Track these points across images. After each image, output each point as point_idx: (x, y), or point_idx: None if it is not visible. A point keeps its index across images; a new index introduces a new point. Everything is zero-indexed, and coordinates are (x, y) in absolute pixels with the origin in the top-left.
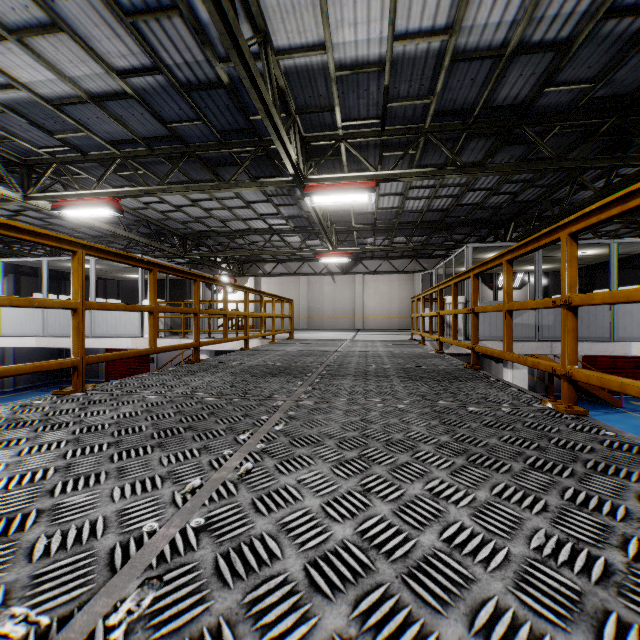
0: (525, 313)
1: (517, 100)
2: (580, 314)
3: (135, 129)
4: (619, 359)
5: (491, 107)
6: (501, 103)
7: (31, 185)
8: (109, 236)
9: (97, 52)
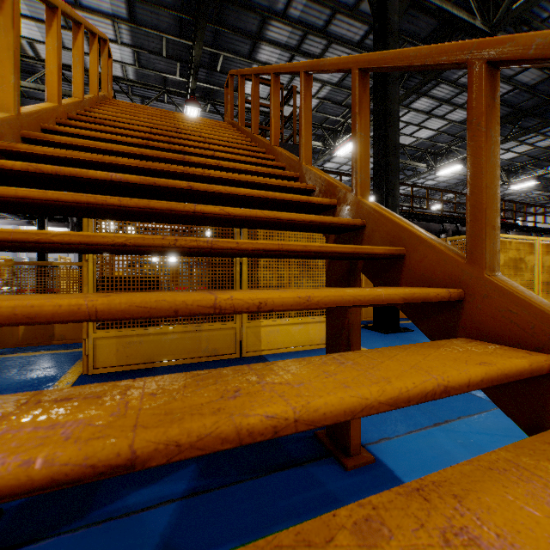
0: None
1: None
2: None
3: (452, 183)
4: None
5: None
6: None
7: (421, 203)
8: (435, 211)
9: (445, 176)
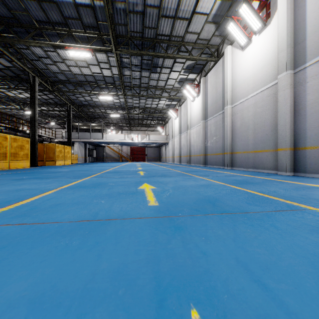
0: (76, 134)
1: (54, 102)
2: (85, 134)
3: None
4: (139, 153)
5: (51, 102)
6: (52, 102)
7: None
8: None
9: None
